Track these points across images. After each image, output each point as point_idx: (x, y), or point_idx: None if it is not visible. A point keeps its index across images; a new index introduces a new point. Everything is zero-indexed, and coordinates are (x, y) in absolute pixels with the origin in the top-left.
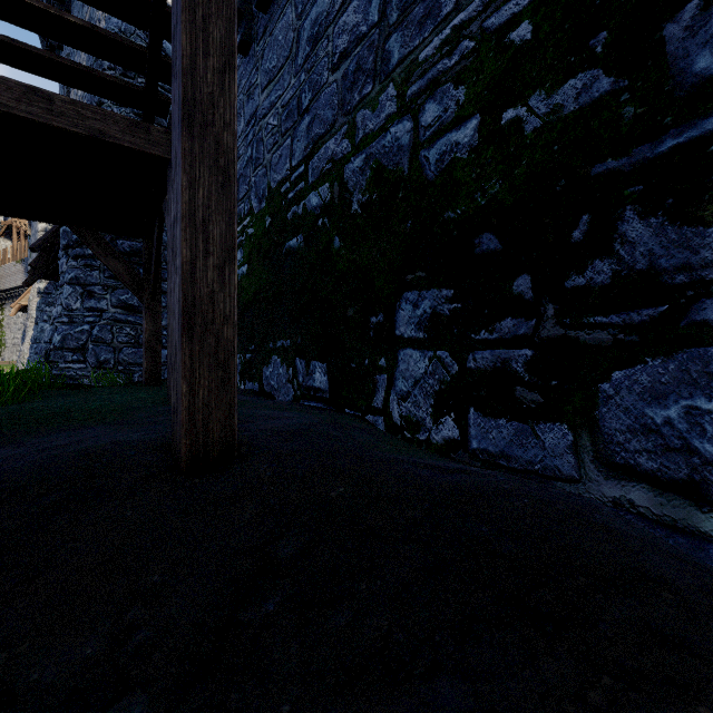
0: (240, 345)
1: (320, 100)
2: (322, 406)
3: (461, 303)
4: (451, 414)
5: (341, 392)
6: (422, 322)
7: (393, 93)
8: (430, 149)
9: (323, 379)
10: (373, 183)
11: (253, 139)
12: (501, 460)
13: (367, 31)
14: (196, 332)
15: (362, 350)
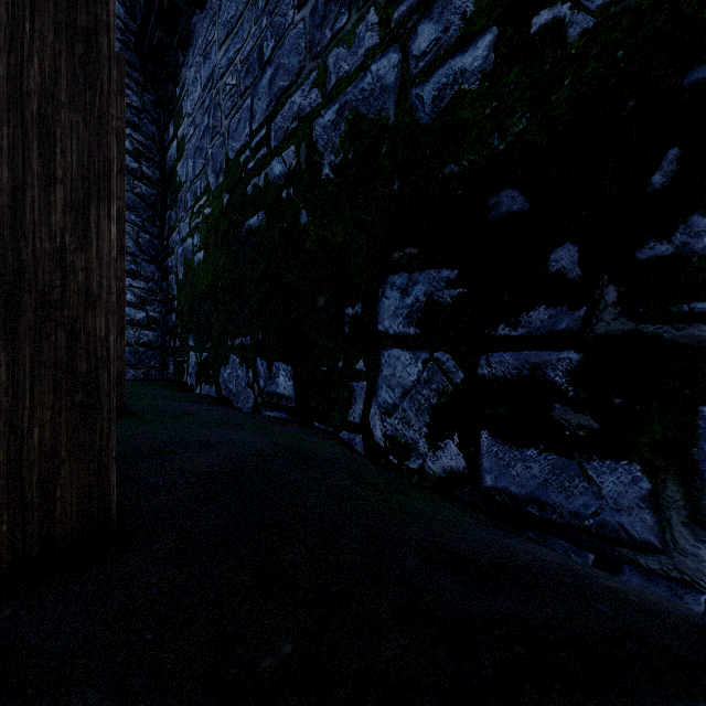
0: (196, 343)
1: (284, 46)
2: (286, 416)
3: (469, 287)
4: (455, 438)
5: (309, 401)
6: (414, 314)
7: (375, 19)
8: (425, 85)
9: (288, 384)
10: (349, 138)
11: (210, 105)
12: (530, 507)
13: None
14: (24, 322)
15: (335, 349)
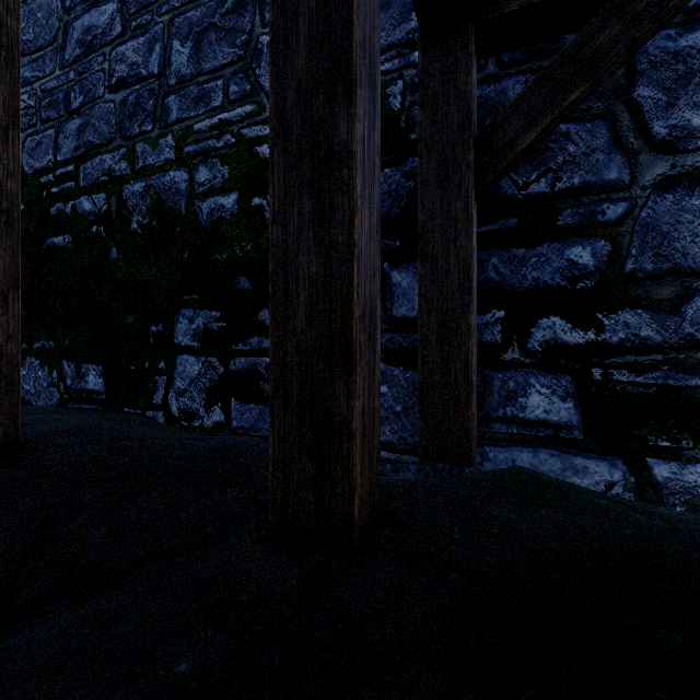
0: None
1: (94, 110)
2: (97, 407)
3: (226, 323)
4: (219, 404)
5: (119, 393)
6: (197, 334)
7: (172, 143)
8: (203, 202)
9: (98, 381)
10: (154, 211)
11: None
12: (252, 432)
13: (147, 76)
14: None
15: (142, 354)
